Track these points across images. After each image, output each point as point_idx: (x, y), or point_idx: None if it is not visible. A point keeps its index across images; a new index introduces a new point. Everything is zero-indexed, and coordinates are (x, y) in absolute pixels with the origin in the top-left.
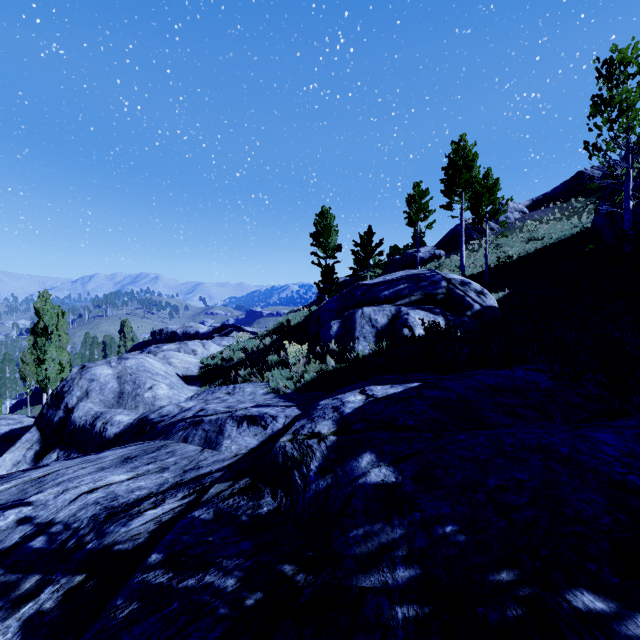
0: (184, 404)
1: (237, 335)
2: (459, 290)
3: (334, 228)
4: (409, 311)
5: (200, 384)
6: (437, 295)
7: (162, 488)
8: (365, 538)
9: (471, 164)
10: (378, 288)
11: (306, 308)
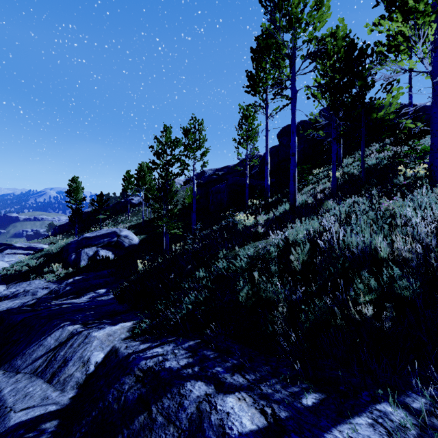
0: (11, 290)
1: (12, 252)
2: (121, 240)
3: (81, 188)
4: (100, 250)
5: (5, 283)
6: (113, 242)
7: (31, 300)
8: (66, 293)
9: (146, 175)
10: (92, 240)
11: (63, 226)
